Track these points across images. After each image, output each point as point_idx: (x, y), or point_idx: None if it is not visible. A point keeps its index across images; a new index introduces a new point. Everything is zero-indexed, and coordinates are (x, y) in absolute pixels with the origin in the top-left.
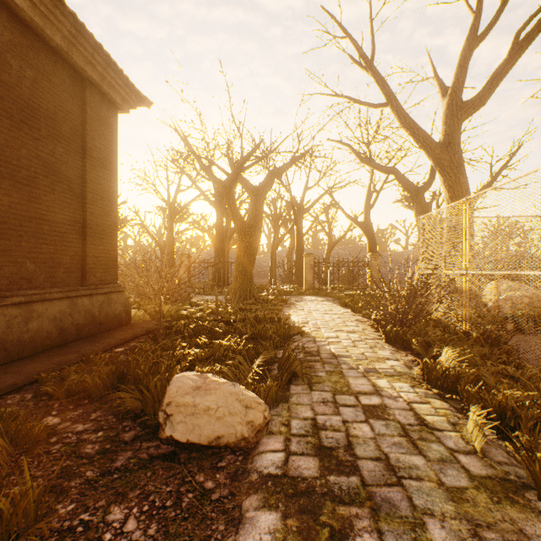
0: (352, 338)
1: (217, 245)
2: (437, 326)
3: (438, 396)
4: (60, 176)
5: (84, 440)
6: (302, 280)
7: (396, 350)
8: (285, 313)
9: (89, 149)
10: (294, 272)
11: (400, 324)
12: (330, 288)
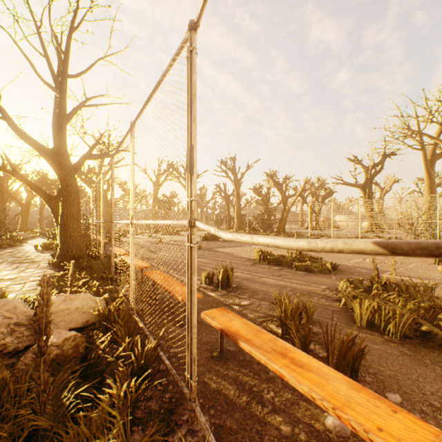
0: None
1: None
2: None
3: None
4: None
5: None
6: None
7: None
8: None
9: None
10: None
11: None
12: None
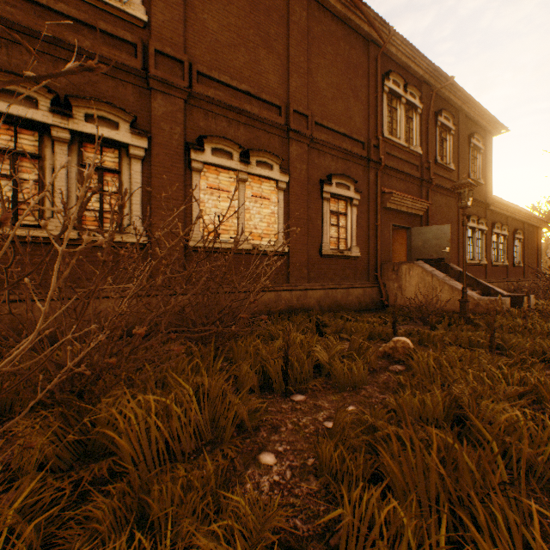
0: None
1: None
2: None
3: None
4: (534, 253)
5: None
6: None
7: None
8: None
9: (538, 244)
10: None
11: None
12: None
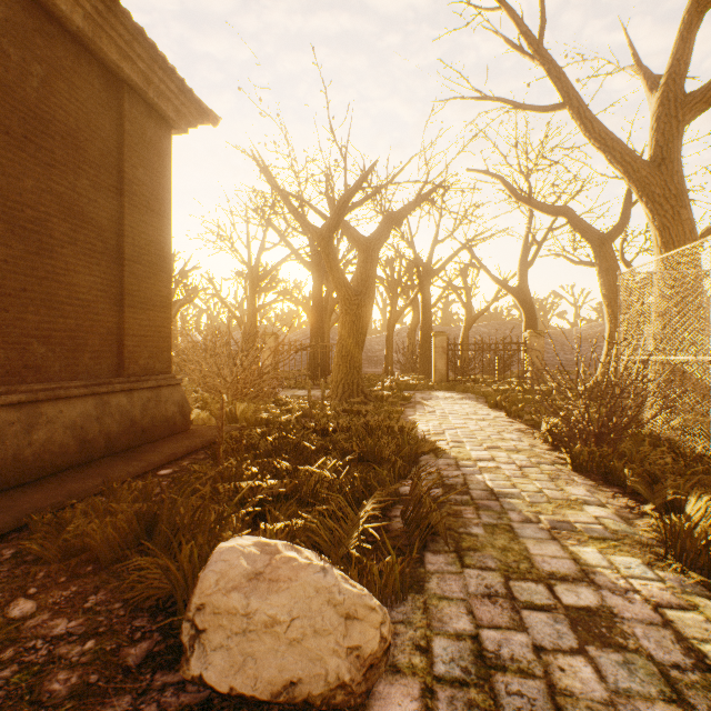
0: (516, 461)
1: (314, 321)
2: (655, 444)
3: (705, 590)
4: (85, 219)
5: (58, 660)
6: (429, 368)
7: (593, 485)
8: (408, 416)
9: (128, 182)
10: (419, 358)
11: (595, 440)
12: (470, 381)
